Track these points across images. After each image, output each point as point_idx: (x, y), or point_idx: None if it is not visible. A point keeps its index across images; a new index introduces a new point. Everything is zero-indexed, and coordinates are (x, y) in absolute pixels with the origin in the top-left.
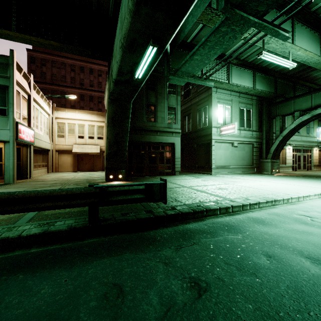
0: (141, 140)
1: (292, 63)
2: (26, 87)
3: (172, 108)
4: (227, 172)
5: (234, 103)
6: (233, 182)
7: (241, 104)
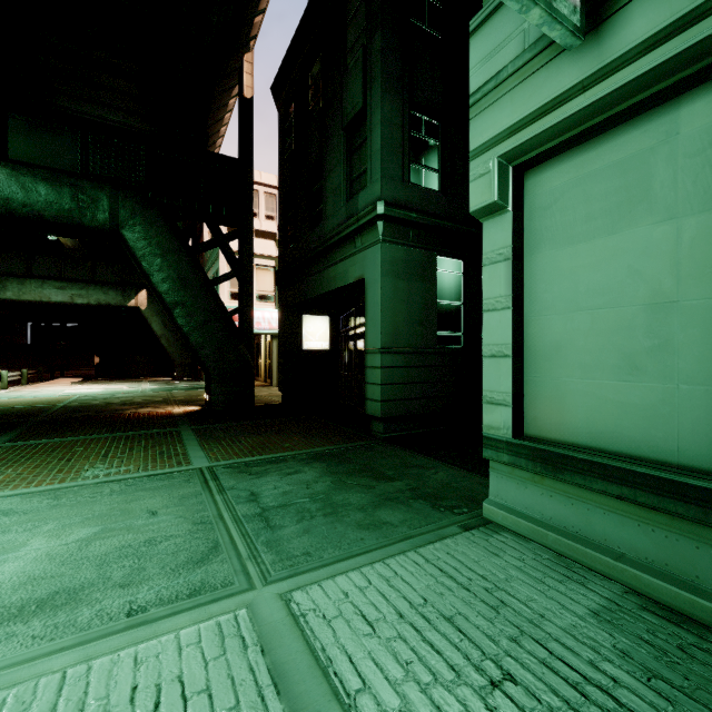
0: (303, 298)
1: None
2: (266, 250)
3: (362, 122)
4: None
5: None
6: None
7: None
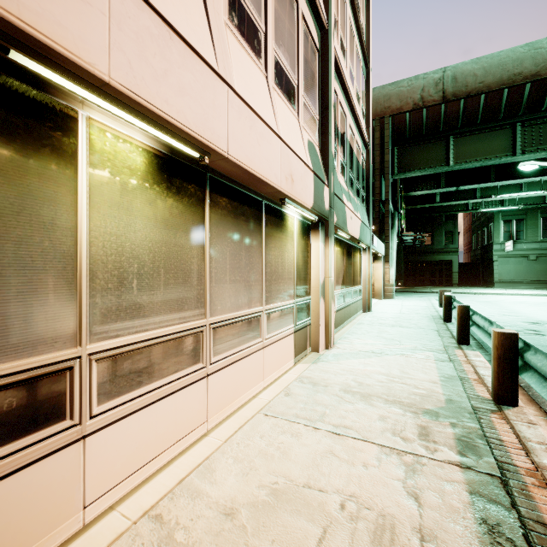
0: (419, 260)
1: (516, 207)
2: None
3: (449, 232)
4: (519, 287)
5: (531, 215)
6: (477, 290)
7: (544, 213)
